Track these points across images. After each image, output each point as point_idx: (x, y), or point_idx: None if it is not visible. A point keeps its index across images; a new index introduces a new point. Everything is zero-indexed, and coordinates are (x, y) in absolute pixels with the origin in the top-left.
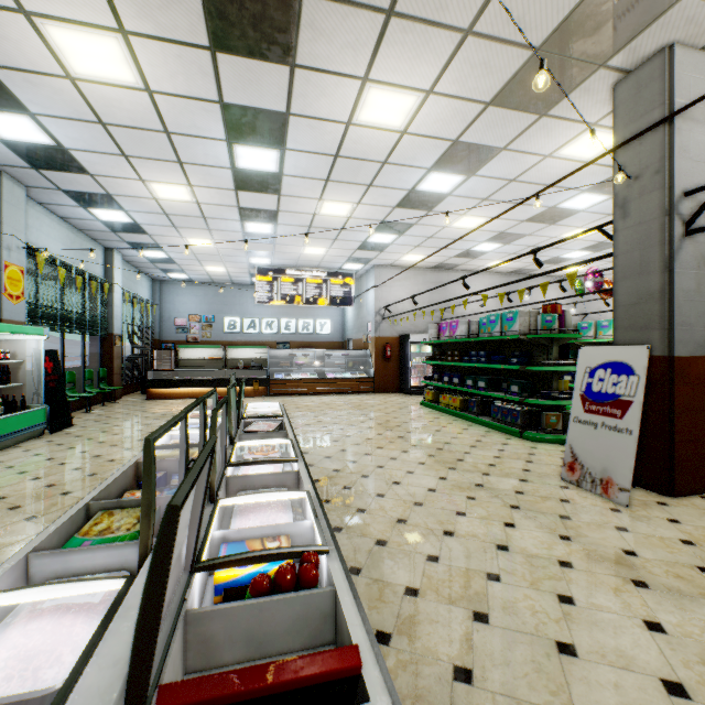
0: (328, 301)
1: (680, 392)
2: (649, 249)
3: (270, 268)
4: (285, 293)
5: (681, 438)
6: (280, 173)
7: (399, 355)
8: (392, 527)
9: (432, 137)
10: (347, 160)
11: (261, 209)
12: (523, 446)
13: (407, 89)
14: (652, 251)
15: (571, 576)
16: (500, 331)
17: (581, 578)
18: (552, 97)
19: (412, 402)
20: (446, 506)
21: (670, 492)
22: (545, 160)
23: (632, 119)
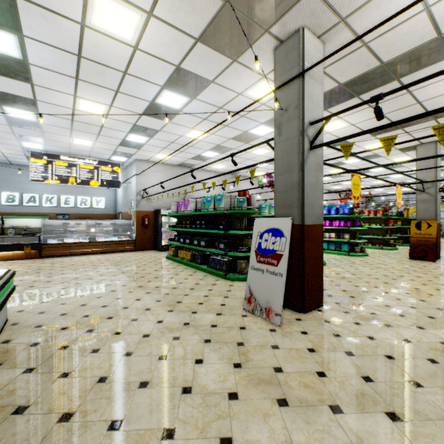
0: (99, 183)
1: (308, 247)
2: (292, 156)
3: (44, 153)
4: (60, 174)
5: (308, 276)
6: (25, 61)
7: (154, 223)
8: (89, 390)
9: (160, 58)
10: (91, 62)
11: (17, 95)
12: (225, 285)
13: (130, 4)
14: (294, 157)
15: (235, 410)
16: (213, 207)
17: (242, 410)
18: (239, 47)
19: (161, 257)
20: (153, 351)
21: (303, 310)
22: (239, 96)
23: (284, 72)
